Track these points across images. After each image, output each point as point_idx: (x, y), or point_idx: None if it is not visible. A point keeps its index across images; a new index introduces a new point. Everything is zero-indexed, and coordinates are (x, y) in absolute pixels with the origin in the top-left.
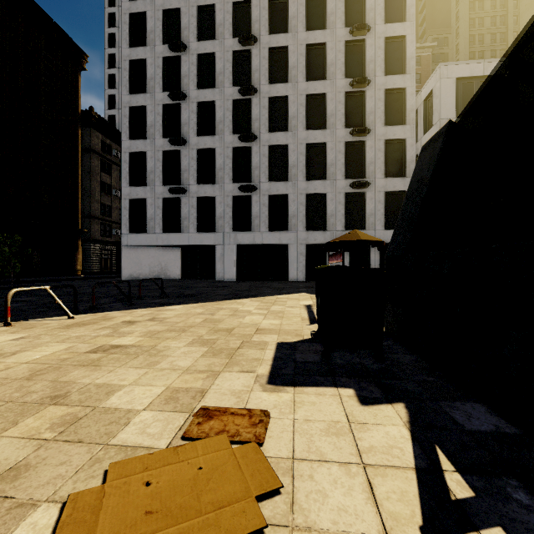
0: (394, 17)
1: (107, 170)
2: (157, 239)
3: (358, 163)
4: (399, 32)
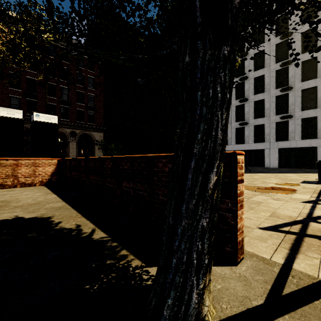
0: None
1: None
2: (232, 148)
3: None
4: None
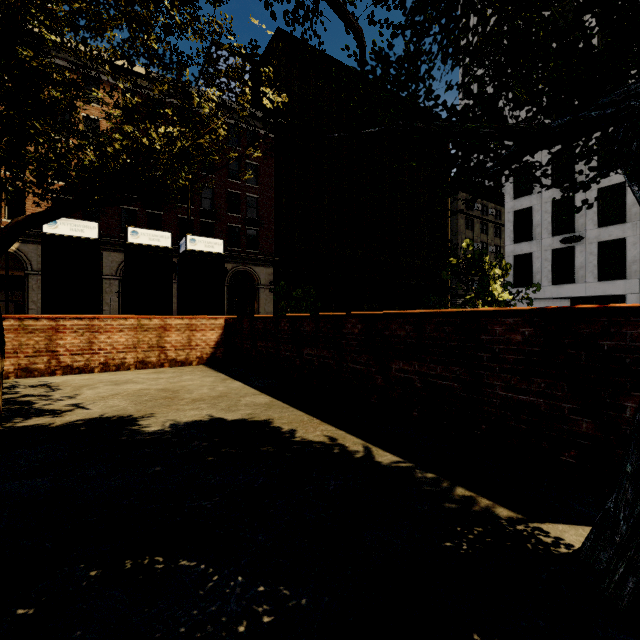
0: None
1: (469, 226)
2: (544, 292)
3: None
4: None
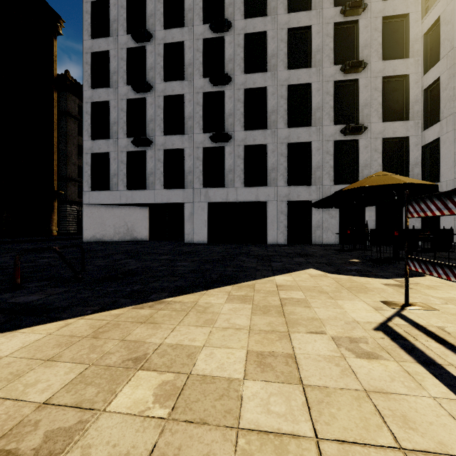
0: None
1: None
2: (120, 197)
3: (349, 106)
4: None
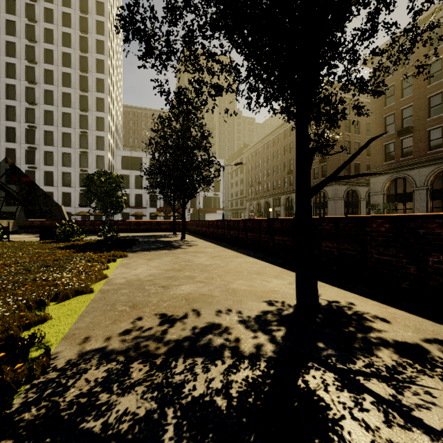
0: (101, 128)
1: None
2: None
3: None
4: (102, 135)
